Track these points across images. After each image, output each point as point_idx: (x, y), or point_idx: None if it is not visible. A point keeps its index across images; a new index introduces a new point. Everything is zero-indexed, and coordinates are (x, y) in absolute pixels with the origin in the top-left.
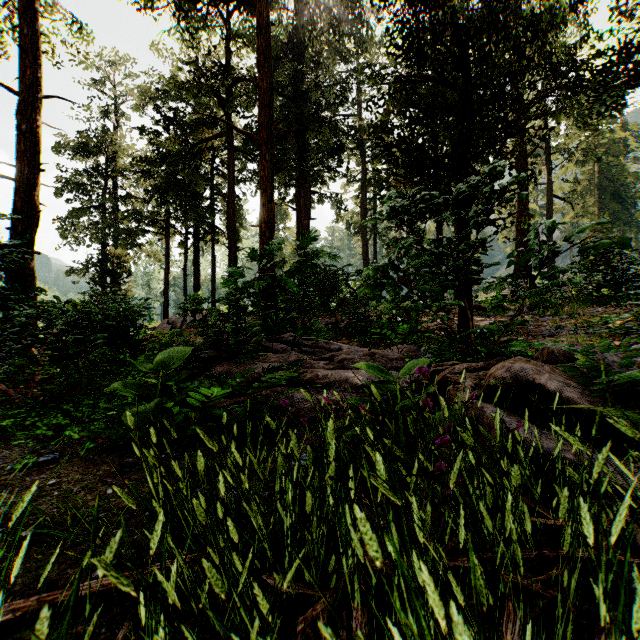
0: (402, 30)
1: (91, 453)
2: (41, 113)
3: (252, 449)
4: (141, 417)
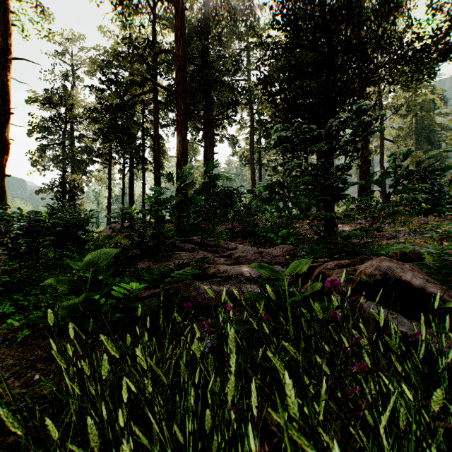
0: (282, 9)
1: (30, 338)
2: (11, 70)
3: (157, 349)
4: (71, 308)
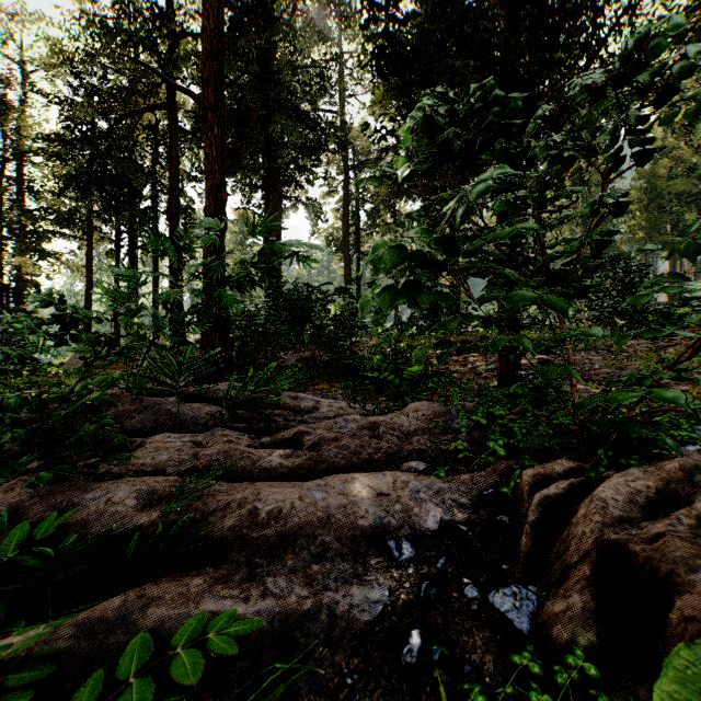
0: None
1: None
2: None
3: None
4: None
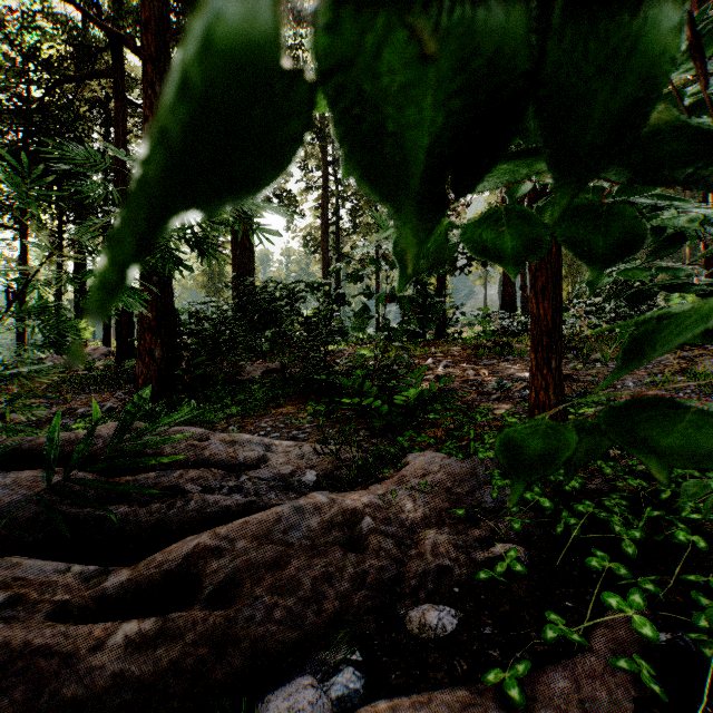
0: None
1: None
2: None
3: None
4: None
